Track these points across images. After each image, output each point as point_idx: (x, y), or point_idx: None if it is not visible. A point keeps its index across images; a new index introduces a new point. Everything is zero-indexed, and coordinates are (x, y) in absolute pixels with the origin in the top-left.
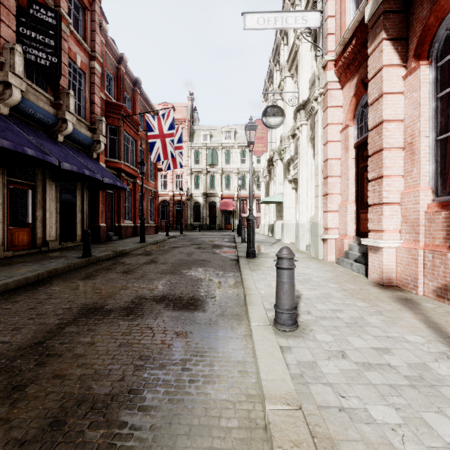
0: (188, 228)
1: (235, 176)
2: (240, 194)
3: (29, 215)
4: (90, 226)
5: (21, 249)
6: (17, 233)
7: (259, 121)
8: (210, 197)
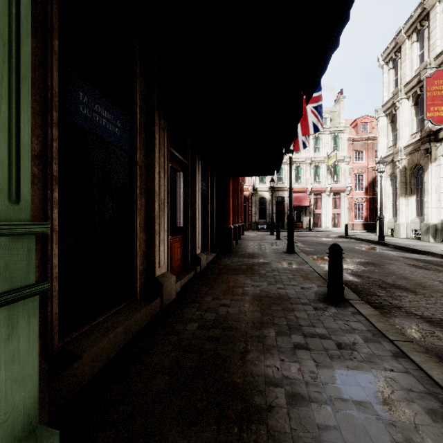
0: (252, 227)
1: (308, 166)
2: (314, 187)
3: (181, 214)
4: (217, 229)
5: (175, 272)
6: (173, 245)
7: (440, 73)
8: (277, 192)
